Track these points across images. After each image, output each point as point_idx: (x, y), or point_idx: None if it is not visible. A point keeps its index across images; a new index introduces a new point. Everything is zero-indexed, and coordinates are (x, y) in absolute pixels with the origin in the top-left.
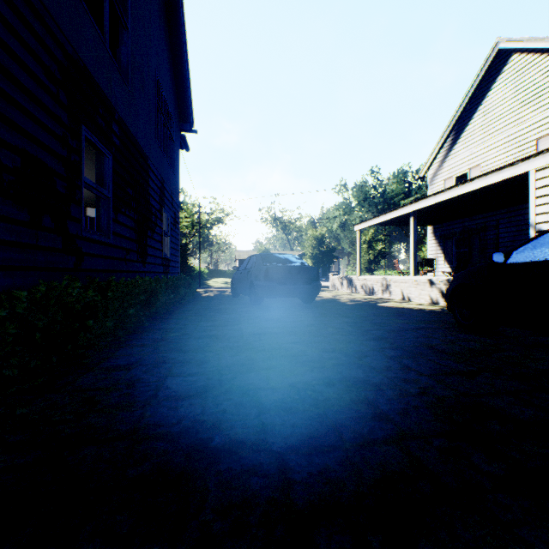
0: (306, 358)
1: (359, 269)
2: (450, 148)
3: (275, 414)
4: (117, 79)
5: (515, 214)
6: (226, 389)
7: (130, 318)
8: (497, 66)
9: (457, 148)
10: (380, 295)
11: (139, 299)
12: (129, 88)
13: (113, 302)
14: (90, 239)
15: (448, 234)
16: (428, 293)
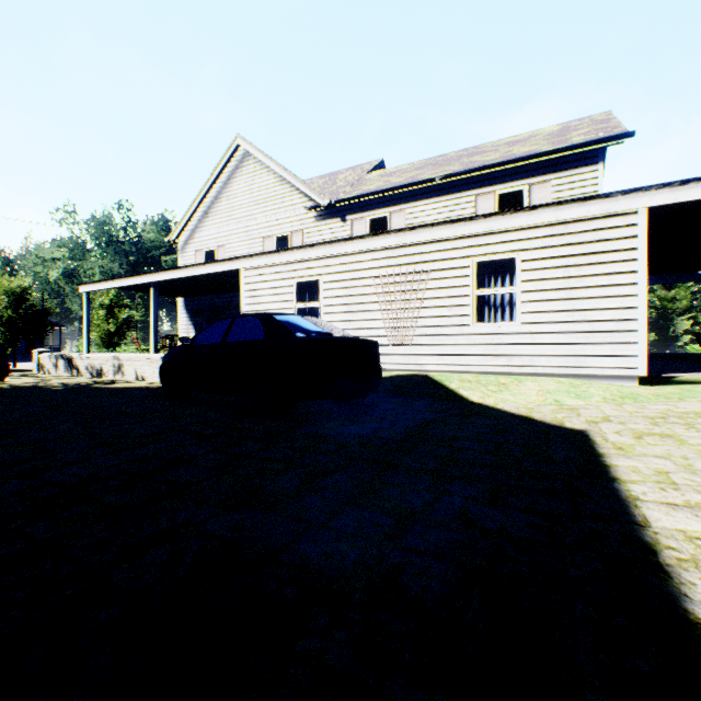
0: None
1: (88, 345)
2: (202, 220)
3: None
4: None
5: None
6: None
7: None
8: (238, 159)
9: (208, 222)
10: (112, 376)
11: None
12: None
13: None
14: None
15: (199, 309)
16: None
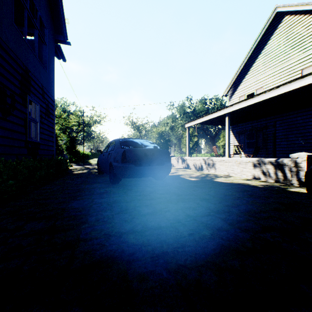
0: None
1: (188, 153)
2: (243, 77)
3: None
4: None
5: (286, 117)
6: None
7: None
8: (274, 24)
9: (248, 77)
10: (208, 171)
11: None
12: None
13: None
14: None
15: (241, 131)
16: (249, 170)
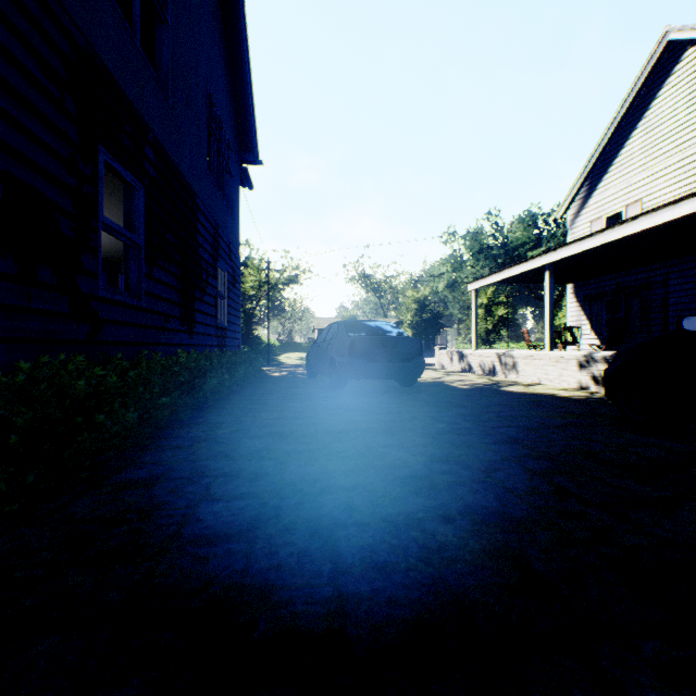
0: (408, 472)
1: (475, 341)
2: (599, 179)
3: (361, 576)
4: (152, 87)
5: (691, 265)
6: (286, 524)
7: (165, 408)
8: (665, 65)
9: (608, 179)
10: (504, 376)
11: (178, 382)
12: (168, 101)
13: (135, 387)
14: (112, 301)
15: (595, 294)
16: (572, 374)
